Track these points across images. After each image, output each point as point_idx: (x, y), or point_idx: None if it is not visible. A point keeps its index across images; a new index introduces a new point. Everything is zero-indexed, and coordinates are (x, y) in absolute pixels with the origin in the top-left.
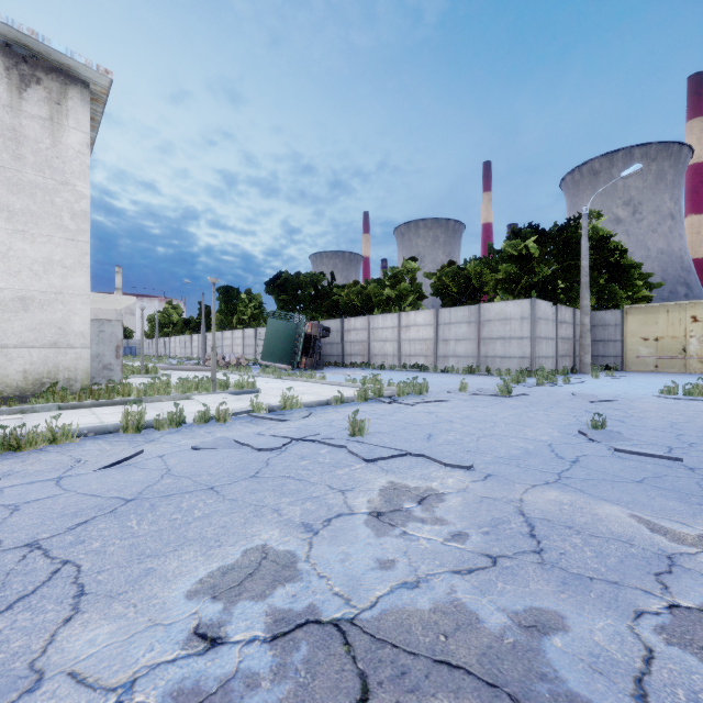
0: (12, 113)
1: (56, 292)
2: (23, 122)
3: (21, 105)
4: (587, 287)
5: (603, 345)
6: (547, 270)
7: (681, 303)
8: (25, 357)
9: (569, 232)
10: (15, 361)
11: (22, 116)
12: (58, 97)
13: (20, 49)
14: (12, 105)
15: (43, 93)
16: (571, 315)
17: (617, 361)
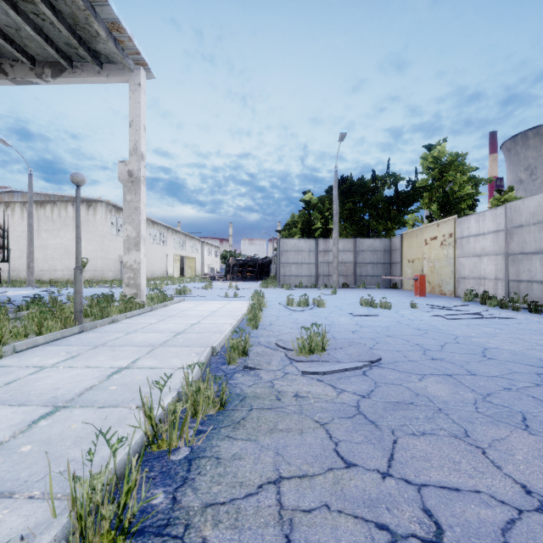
0: (87, 215)
1: (95, 257)
2: (89, 217)
3: (89, 213)
4: (334, 224)
5: (395, 266)
6: (318, 215)
7: (421, 228)
8: (90, 273)
9: (362, 178)
10: (88, 274)
11: (89, 215)
12: (96, 207)
13: (89, 199)
14: (87, 213)
15: (93, 208)
16: (349, 244)
17: (399, 281)
